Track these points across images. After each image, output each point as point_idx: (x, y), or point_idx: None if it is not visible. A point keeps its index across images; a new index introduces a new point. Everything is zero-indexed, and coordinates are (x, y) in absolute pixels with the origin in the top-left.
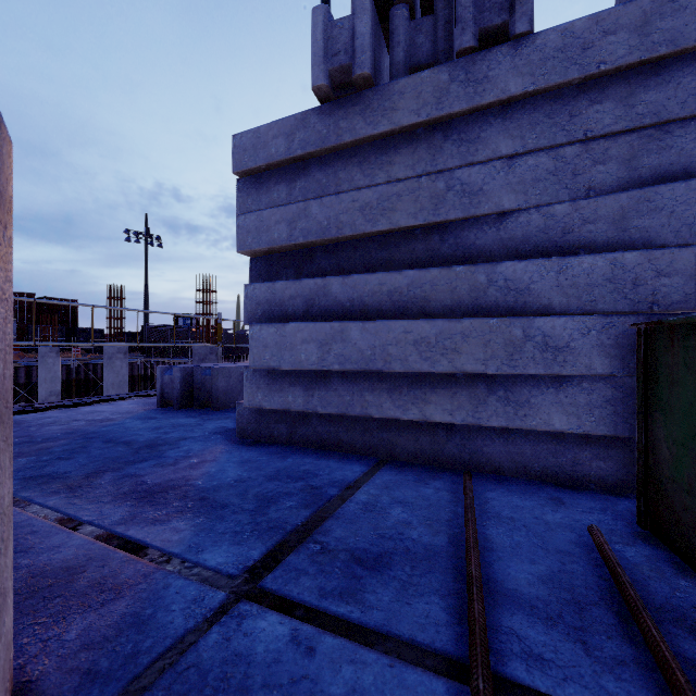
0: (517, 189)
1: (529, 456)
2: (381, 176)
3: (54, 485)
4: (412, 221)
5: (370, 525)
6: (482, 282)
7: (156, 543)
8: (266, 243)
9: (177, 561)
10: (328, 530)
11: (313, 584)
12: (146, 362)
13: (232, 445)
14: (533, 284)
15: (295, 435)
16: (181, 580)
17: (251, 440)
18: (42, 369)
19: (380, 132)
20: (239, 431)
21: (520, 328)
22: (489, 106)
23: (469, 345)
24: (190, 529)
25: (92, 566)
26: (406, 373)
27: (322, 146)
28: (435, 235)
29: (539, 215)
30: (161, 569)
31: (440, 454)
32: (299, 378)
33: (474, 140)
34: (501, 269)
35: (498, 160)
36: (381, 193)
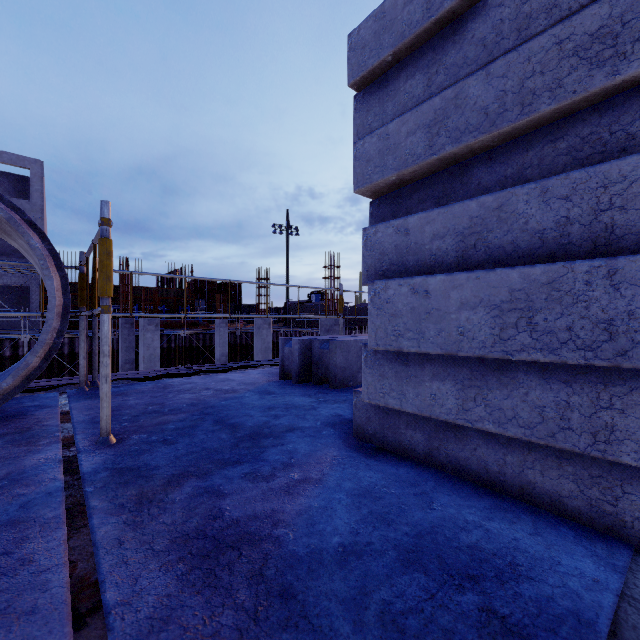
0: None
1: None
2: None
3: (130, 491)
4: None
5: None
6: None
7: None
8: (393, 168)
9: None
10: None
11: None
12: (287, 332)
13: (346, 451)
14: None
15: (438, 453)
16: None
17: (372, 446)
18: (217, 336)
19: None
20: (356, 428)
21: None
22: None
23: None
24: None
25: None
26: None
27: None
28: None
29: None
30: None
31: None
32: (449, 368)
33: None
34: None
35: None
36: None
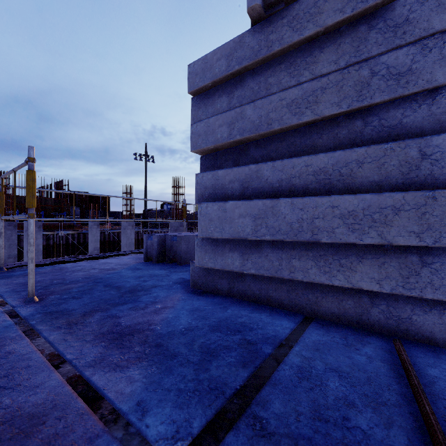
0: None
1: None
2: (305, 75)
3: (61, 321)
4: (336, 109)
5: (309, 400)
6: (414, 156)
7: (110, 394)
8: (212, 142)
9: (123, 422)
10: (267, 400)
11: None
12: (145, 231)
13: (187, 294)
14: None
15: (233, 289)
16: None
17: (201, 291)
18: (90, 235)
19: (305, 36)
20: (193, 283)
21: None
22: None
23: (400, 218)
24: (142, 380)
25: (53, 416)
26: (331, 243)
27: (255, 58)
28: (358, 119)
29: None
30: (106, 432)
31: (365, 317)
32: (236, 246)
33: (402, 24)
34: (437, 141)
35: (430, 37)
36: (305, 89)
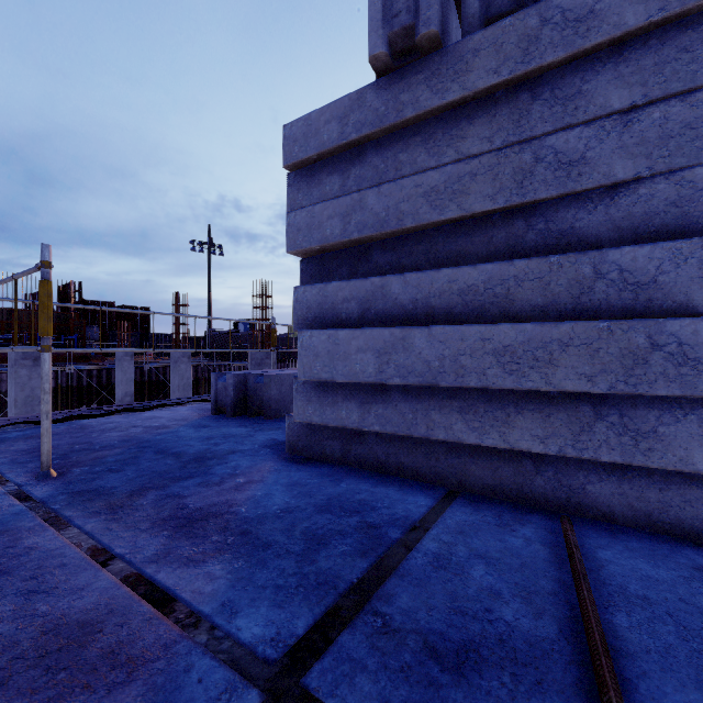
0: (635, 152)
1: (653, 501)
2: (449, 154)
3: (98, 503)
4: (489, 204)
5: (445, 592)
6: (586, 274)
7: (185, 594)
8: (318, 240)
9: (206, 626)
10: (391, 594)
11: (374, 690)
12: (209, 365)
13: (281, 462)
14: (662, 275)
15: (349, 454)
16: (206, 659)
17: (302, 457)
18: (119, 371)
19: (449, 100)
20: (289, 446)
21: (643, 334)
22: (595, 48)
23: (569, 355)
24: (226, 576)
25: (111, 623)
26: (482, 389)
27: (380, 126)
28: (519, 220)
29: (670, 184)
30: (185, 637)
31: (527, 489)
32: (354, 392)
33: (573, 96)
34: (614, 257)
35: (608, 117)
36: (449, 173)
